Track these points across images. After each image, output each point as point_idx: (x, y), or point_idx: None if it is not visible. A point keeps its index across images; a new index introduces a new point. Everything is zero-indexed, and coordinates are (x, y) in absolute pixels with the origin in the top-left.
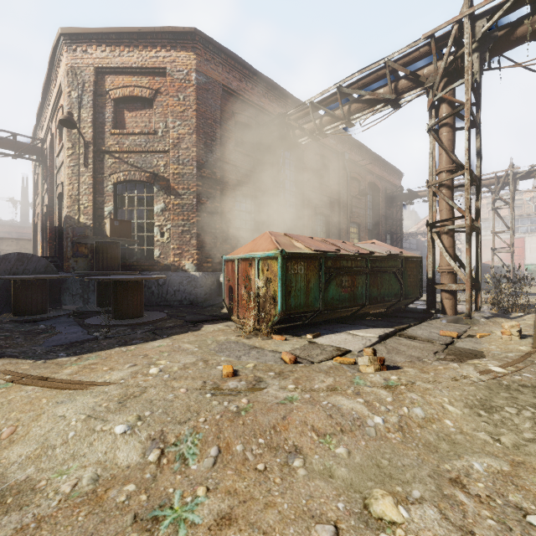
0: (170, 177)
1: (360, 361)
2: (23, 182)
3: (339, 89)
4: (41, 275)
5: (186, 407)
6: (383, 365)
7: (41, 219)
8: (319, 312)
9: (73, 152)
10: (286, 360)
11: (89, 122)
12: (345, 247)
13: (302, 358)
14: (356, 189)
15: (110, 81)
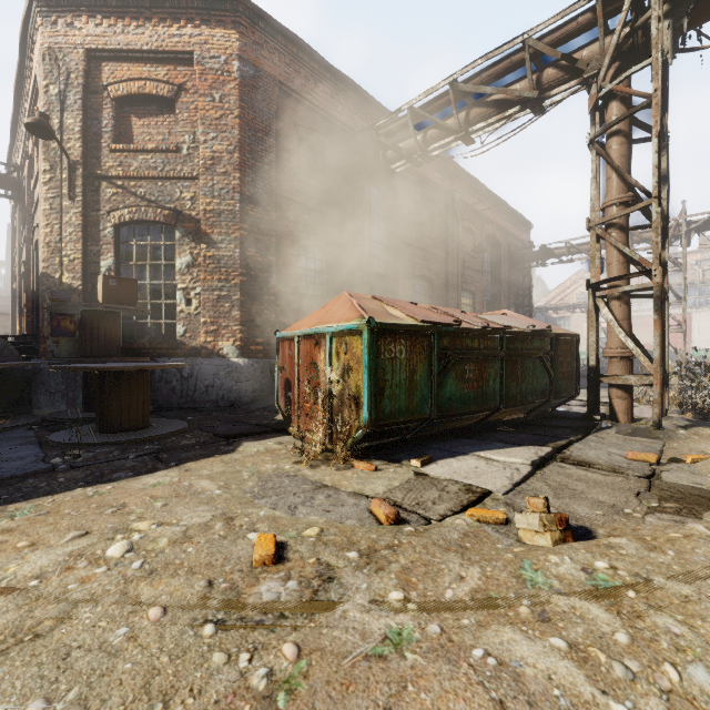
0: (200, 217)
1: (520, 521)
2: (9, 237)
3: (453, 85)
4: None
5: (144, 676)
6: (566, 531)
7: (18, 282)
8: (429, 422)
9: (52, 177)
10: (379, 517)
11: (76, 132)
12: (467, 318)
13: (408, 509)
14: (469, 244)
15: (110, 71)
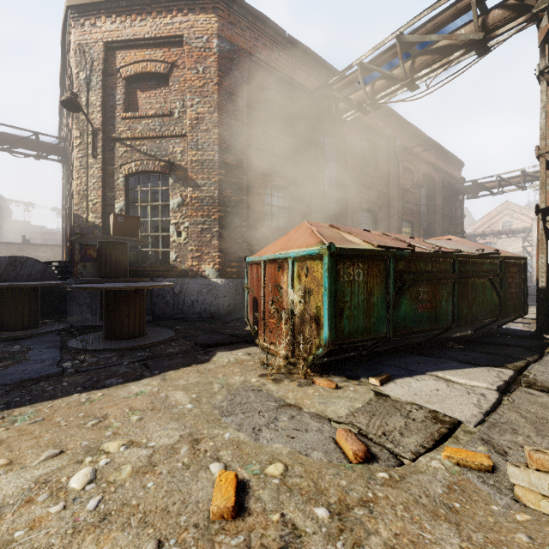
0: (187, 166)
1: (517, 476)
2: None
3: (399, 38)
4: (36, 281)
5: None
6: None
7: (65, 222)
8: (385, 340)
9: (81, 142)
10: (345, 451)
11: (98, 106)
12: (418, 243)
13: (375, 440)
14: (408, 181)
15: (121, 57)
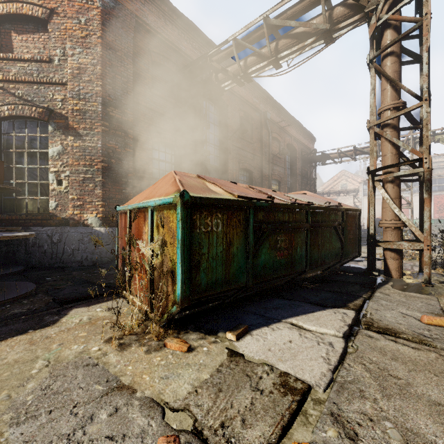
0: (68, 114)
1: None
2: None
3: (266, 20)
4: None
5: None
6: None
7: None
8: (245, 289)
9: None
10: None
11: None
12: (278, 195)
13: (210, 442)
14: (276, 149)
15: None
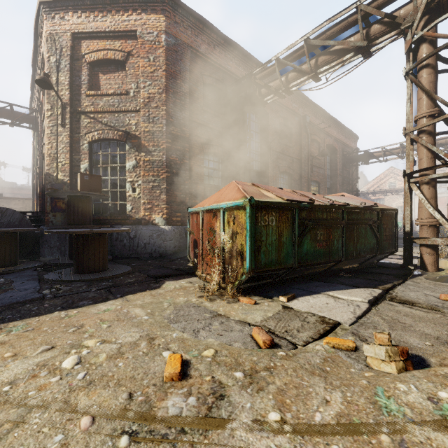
0: (141, 135)
1: (368, 350)
2: None
3: (306, 41)
4: (15, 228)
5: None
6: (407, 361)
7: (35, 179)
8: (292, 270)
9: (52, 114)
10: (258, 341)
11: (66, 85)
12: (318, 198)
13: (279, 335)
14: (316, 150)
15: (86, 46)
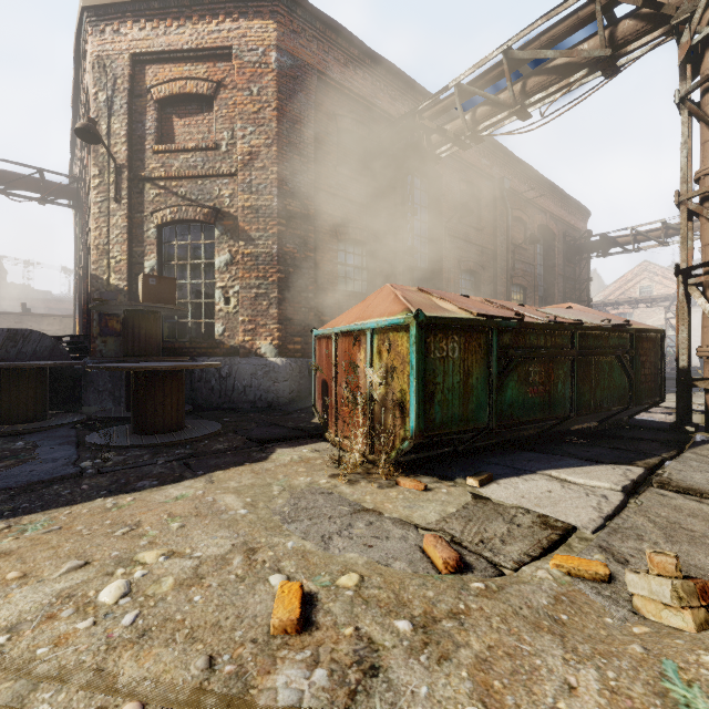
0: (238, 214)
1: (636, 584)
2: None
3: (507, 53)
4: (43, 361)
5: None
6: None
7: (78, 286)
8: (487, 432)
9: (100, 182)
10: (434, 560)
11: (122, 136)
12: (529, 312)
13: (471, 549)
14: (520, 235)
15: (153, 74)
